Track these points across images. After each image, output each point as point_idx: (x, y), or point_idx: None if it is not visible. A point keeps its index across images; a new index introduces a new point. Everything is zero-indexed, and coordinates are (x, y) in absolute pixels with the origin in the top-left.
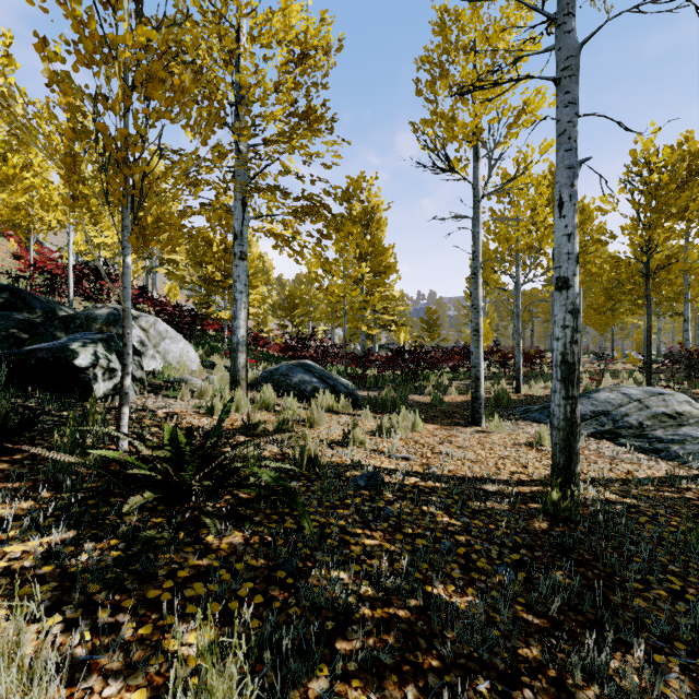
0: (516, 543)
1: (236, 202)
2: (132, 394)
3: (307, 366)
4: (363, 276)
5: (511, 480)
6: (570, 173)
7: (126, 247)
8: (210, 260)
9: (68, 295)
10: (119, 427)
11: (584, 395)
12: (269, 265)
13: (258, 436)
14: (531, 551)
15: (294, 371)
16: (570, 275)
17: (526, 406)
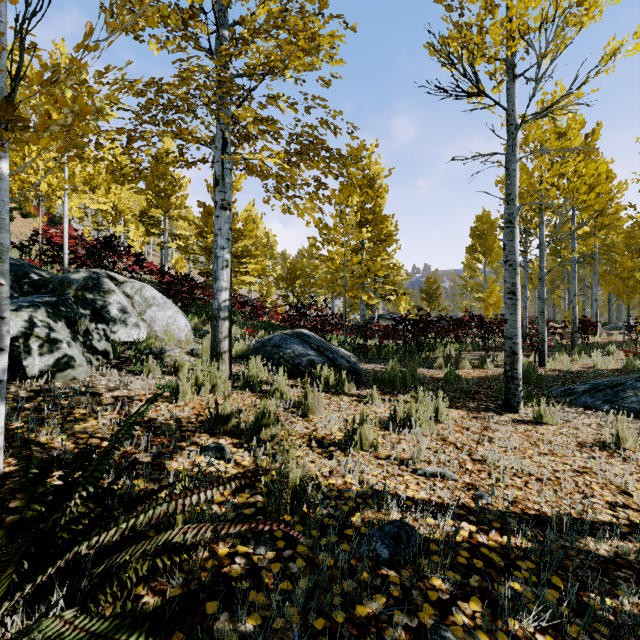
0: None
1: (217, 141)
2: (82, 371)
3: (303, 336)
4: (363, 245)
5: (619, 522)
6: None
7: None
8: (210, 230)
9: (63, 262)
10: None
11: None
12: (273, 241)
13: (228, 433)
14: None
15: (288, 342)
16: None
17: (567, 386)
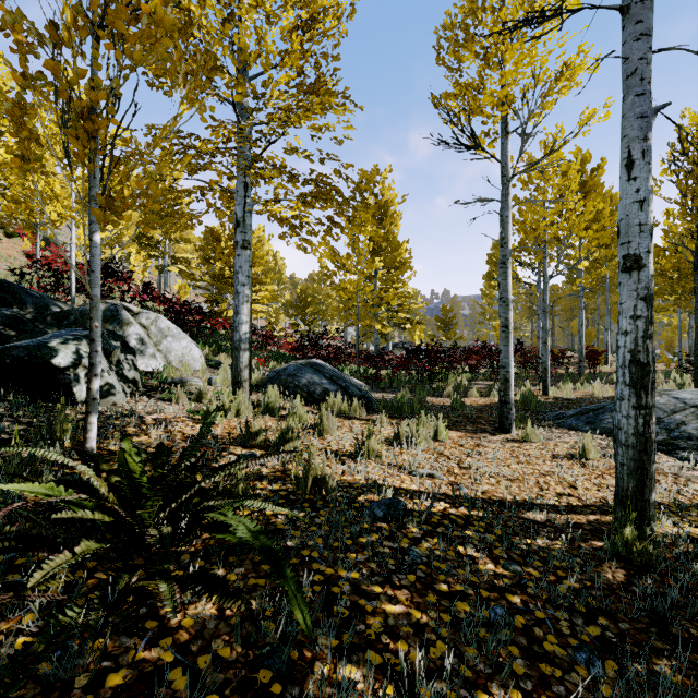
0: (589, 606)
1: (238, 185)
2: (120, 397)
3: (317, 366)
4: (376, 273)
5: (560, 504)
6: (643, 123)
7: (93, 222)
8: (218, 256)
9: (70, 291)
10: (85, 440)
11: None
12: (281, 264)
13: (257, 447)
14: (613, 620)
15: (302, 372)
16: (643, 252)
17: (559, 411)
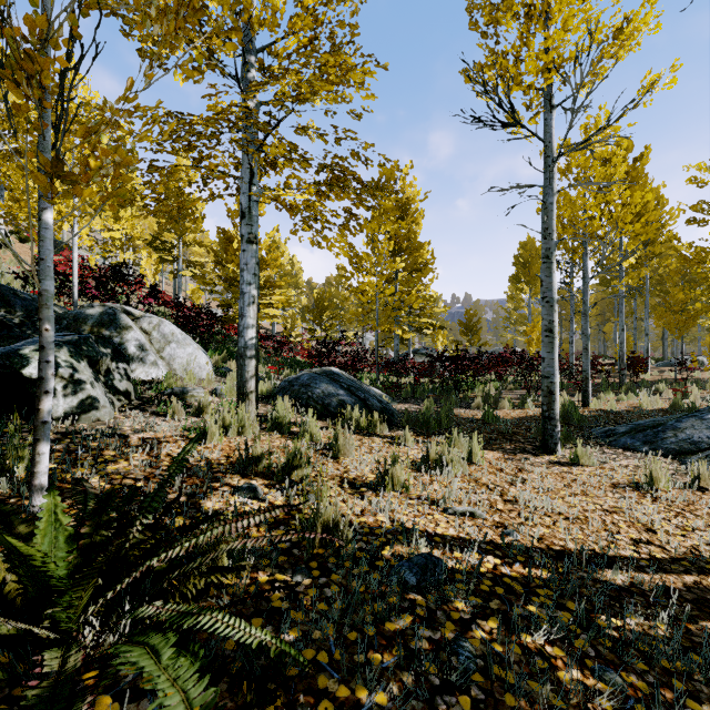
0: None
1: (243, 172)
2: (106, 412)
3: (333, 375)
4: (396, 275)
5: (640, 557)
6: None
7: (43, 196)
8: (231, 258)
9: (72, 295)
10: (32, 475)
11: (694, 415)
12: (298, 268)
13: (259, 475)
14: None
15: (317, 381)
16: None
17: (608, 427)
